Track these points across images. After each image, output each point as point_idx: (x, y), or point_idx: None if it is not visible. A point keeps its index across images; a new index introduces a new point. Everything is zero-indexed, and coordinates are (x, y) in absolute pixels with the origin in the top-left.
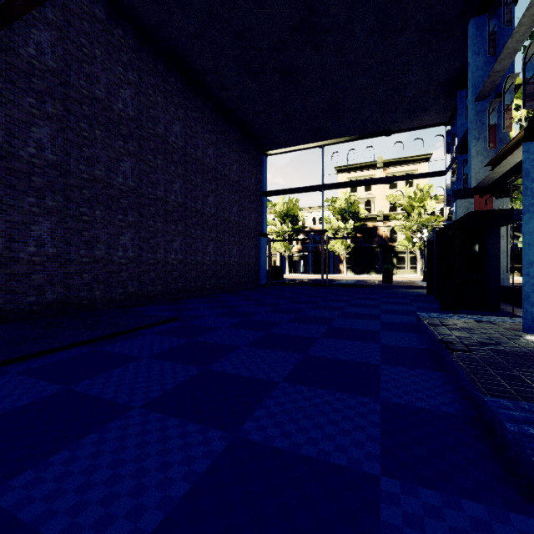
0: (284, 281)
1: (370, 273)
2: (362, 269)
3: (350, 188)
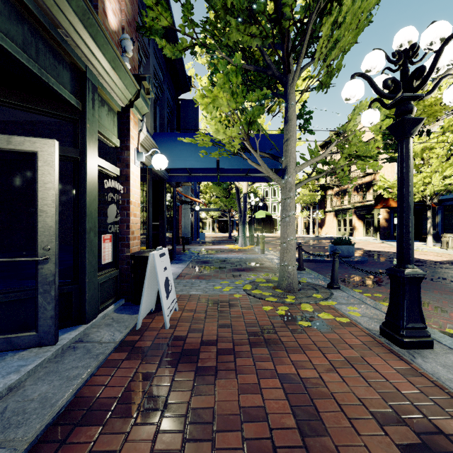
0: None
1: None
2: None
3: None
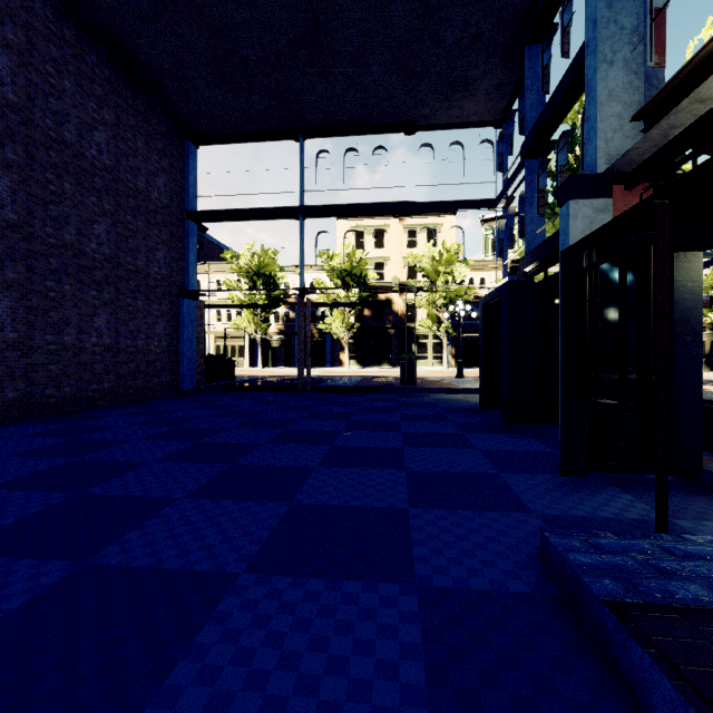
0: (234, 383)
1: (382, 365)
2: (371, 360)
3: (354, 243)
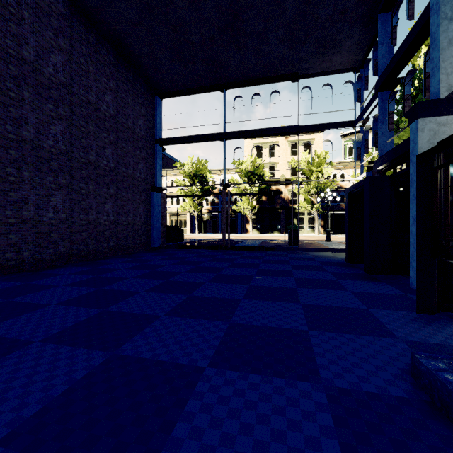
0: (183, 243)
1: (273, 232)
2: (267, 229)
3: (255, 154)
